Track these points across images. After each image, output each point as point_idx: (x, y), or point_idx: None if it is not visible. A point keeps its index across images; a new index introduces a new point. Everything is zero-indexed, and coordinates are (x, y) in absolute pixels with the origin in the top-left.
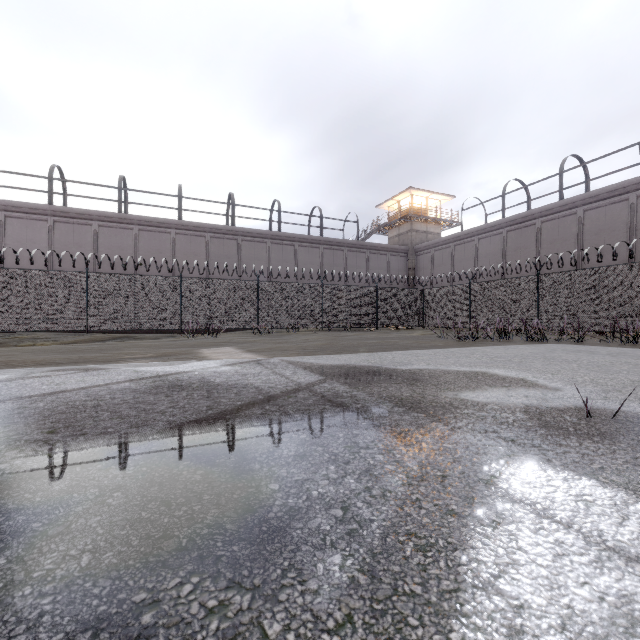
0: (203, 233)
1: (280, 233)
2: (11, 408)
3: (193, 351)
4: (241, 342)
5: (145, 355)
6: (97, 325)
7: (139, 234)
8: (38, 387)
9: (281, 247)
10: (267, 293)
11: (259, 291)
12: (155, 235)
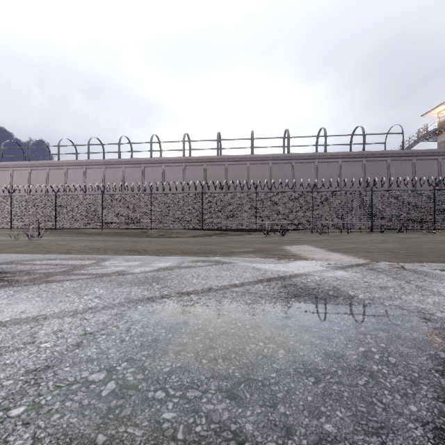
0: (267, 161)
1: (326, 153)
2: (176, 311)
3: (280, 248)
4: (310, 240)
5: (247, 249)
6: (207, 225)
7: (228, 167)
8: (190, 280)
9: (326, 164)
10: (320, 201)
11: (313, 199)
12: (237, 167)
